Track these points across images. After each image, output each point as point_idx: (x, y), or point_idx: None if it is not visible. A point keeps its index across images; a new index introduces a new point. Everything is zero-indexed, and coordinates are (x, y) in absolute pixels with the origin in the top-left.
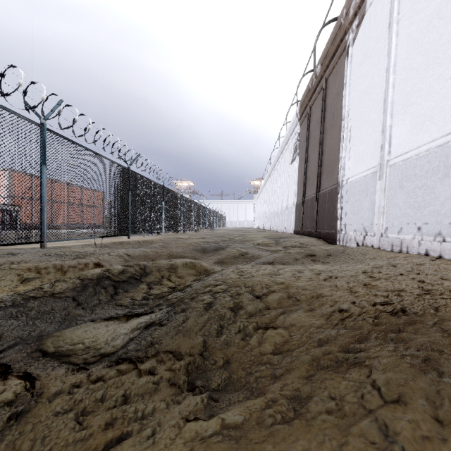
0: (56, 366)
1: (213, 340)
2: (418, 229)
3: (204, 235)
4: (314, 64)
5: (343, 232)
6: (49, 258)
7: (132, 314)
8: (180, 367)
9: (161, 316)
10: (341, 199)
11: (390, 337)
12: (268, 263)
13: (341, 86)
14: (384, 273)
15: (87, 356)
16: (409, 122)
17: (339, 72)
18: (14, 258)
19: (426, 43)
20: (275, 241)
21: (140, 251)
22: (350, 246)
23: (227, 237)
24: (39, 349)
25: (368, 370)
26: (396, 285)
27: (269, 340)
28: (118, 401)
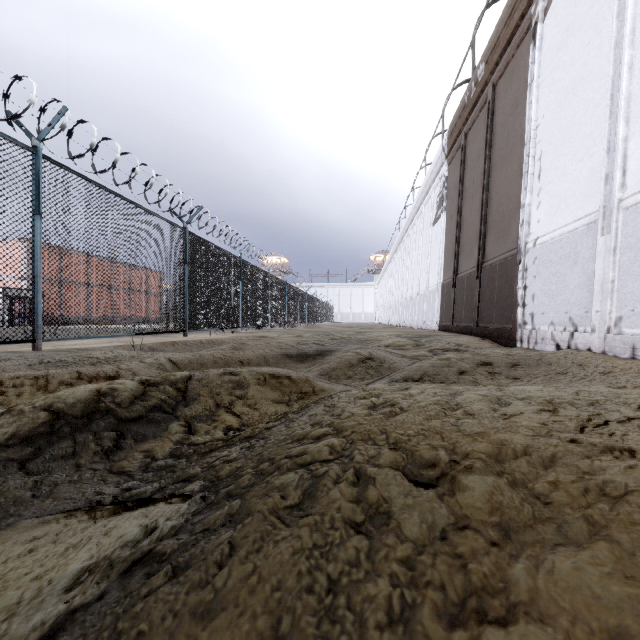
0: None
1: None
2: None
3: (302, 333)
4: (473, 66)
5: (528, 327)
6: (46, 367)
7: (129, 499)
8: None
9: (175, 526)
10: (524, 272)
11: None
12: (412, 380)
13: (522, 91)
14: None
15: None
16: None
17: (517, 70)
18: None
19: None
20: (414, 341)
21: (195, 356)
22: (543, 349)
23: (337, 336)
24: None
25: None
26: None
27: None
28: None
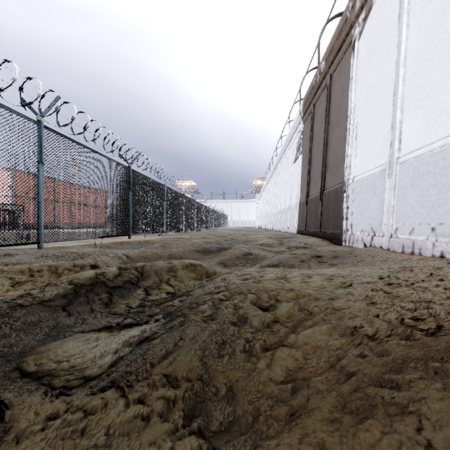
0: (34, 389)
1: (214, 360)
2: (432, 230)
3: (206, 235)
4: (318, 60)
5: (349, 233)
6: (46, 259)
7: (125, 324)
8: (175, 396)
9: (156, 328)
10: (347, 198)
11: (433, 367)
12: (272, 266)
13: (346, 82)
14: (403, 279)
15: (70, 378)
16: (421, 117)
17: (344, 68)
18: (9, 259)
19: (440, 33)
20: (279, 241)
21: (140, 252)
22: (357, 247)
23: (230, 237)
24: (19, 366)
25: (416, 419)
26: (421, 294)
27: (280, 362)
28: (98, 442)
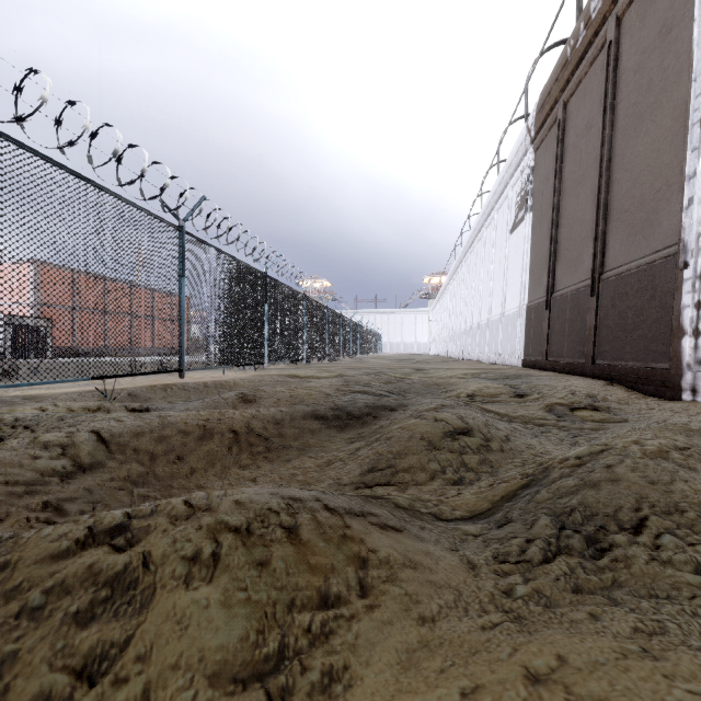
0: None
1: None
2: None
3: (345, 370)
4: (578, 5)
5: None
6: None
7: None
8: None
9: None
10: (695, 281)
11: None
12: (623, 532)
13: (679, 5)
14: None
15: None
16: None
17: None
18: None
19: None
20: (510, 387)
21: (153, 423)
22: None
23: (392, 375)
24: None
25: None
26: None
27: None
28: None
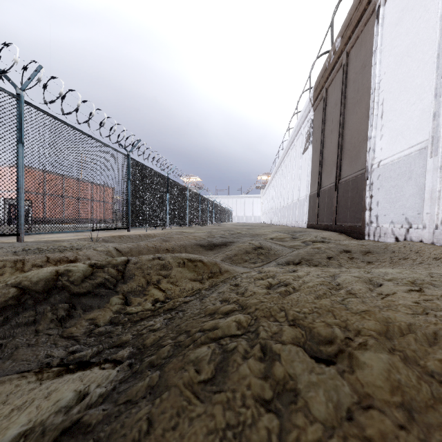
0: None
1: None
2: None
3: (211, 229)
4: (332, 40)
5: (374, 225)
6: (26, 253)
7: (72, 362)
8: None
9: (103, 395)
10: (370, 185)
11: None
12: (293, 264)
13: (368, 56)
14: None
15: None
16: None
17: (365, 41)
18: None
19: None
20: (291, 235)
21: (134, 246)
22: (385, 241)
23: (236, 231)
24: None
25: None
26: None
27: None
28: None
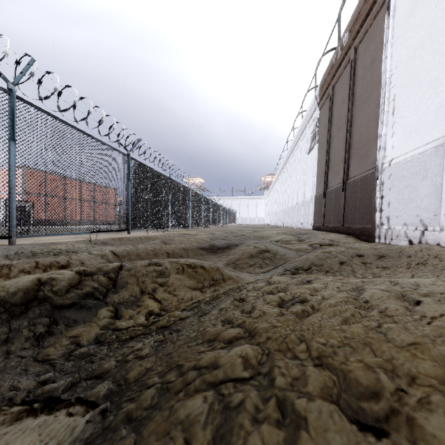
0: None
1: None
2: None
3: (214, 231)
4: (339, 36)
5: (385, 227)
6: (18, 257)
7: (40, 397)
8: None
9: None
10: (381, 186)
11: None
12: (302, 270)
13: (378, 50)
14: None
15: None
16: None
17: (374, 35)
18: None
19: None
20: (297, 237)
21: (132, 249)
22: (397, 244)
23: (239, 233)
24: None
25: None
26: None
27: None
28: None
